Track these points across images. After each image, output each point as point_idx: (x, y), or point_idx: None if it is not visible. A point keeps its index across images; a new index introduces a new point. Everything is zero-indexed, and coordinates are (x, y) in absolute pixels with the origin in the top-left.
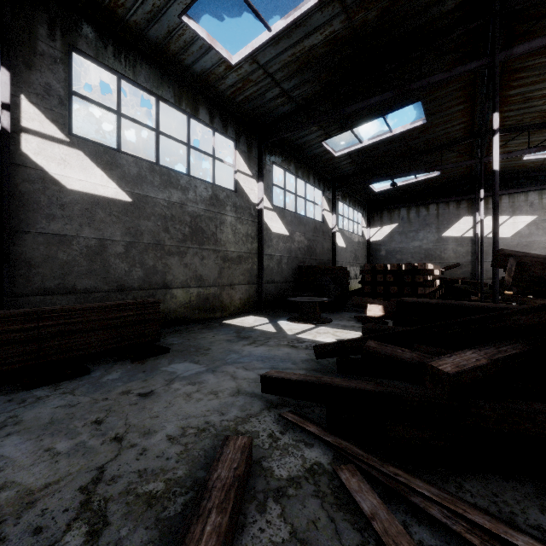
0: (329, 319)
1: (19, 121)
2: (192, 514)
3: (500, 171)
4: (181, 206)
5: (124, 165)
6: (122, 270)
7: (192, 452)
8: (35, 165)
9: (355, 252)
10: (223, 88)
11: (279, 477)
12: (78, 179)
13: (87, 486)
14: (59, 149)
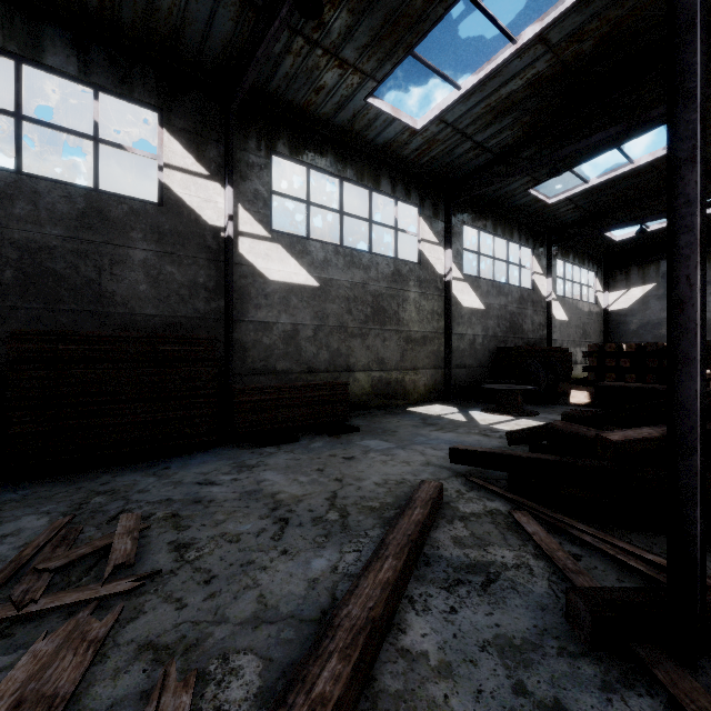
0: (535, 412)
1: (237, 227)
2: (405, 507)
3: None
4: (363, 286)
5: (313, 251)
6: (311, 353)
7: (395, 492)
8: (247, 262)
9: (583, 327)
10: (406, 153)
11: (463, 511)
12: (277, 270)
13: (329, 498)
14: (264, 246)
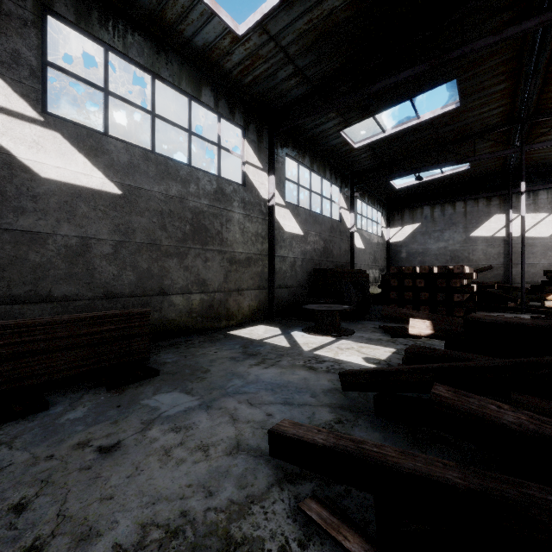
0: (351, 330)
1: None
2: None
3: (537, 163)
4: (180, 201)
5: (113, 151)
6: (110, 274)
7: None
8: None
9: (374, 254)
10: (229, 66)
11: None
12: (55, 166)
13: None
14: (30, 130)
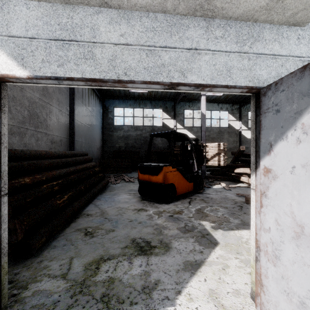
0: None
1: (176, 127)
2: None
3: None
4: (208, 136)
5: (194, 129)
6: None
7: None
8: None
9: None
10: (221, 99)
11: None
12: None
13: None
14: (182, 130)
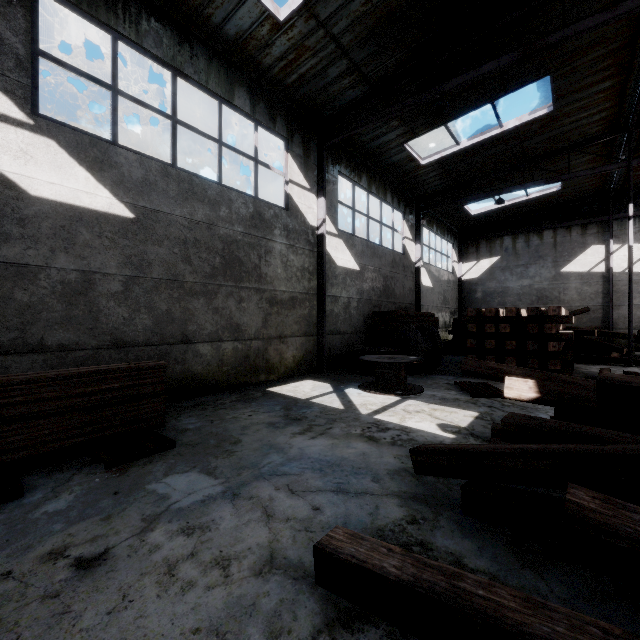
0: (419, 387)
1: None
2: None
3: None
4: (209, 227)
5: (123, 164)
6: (119, 318)
7: None
8: None
9: (444, 294)
10: (268, 62)
11: None
12: (49, 182)
13: None
14: (16, 135)
